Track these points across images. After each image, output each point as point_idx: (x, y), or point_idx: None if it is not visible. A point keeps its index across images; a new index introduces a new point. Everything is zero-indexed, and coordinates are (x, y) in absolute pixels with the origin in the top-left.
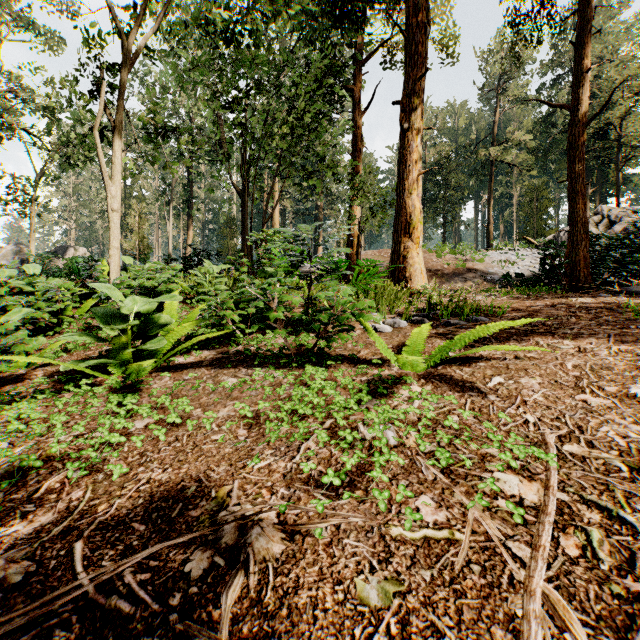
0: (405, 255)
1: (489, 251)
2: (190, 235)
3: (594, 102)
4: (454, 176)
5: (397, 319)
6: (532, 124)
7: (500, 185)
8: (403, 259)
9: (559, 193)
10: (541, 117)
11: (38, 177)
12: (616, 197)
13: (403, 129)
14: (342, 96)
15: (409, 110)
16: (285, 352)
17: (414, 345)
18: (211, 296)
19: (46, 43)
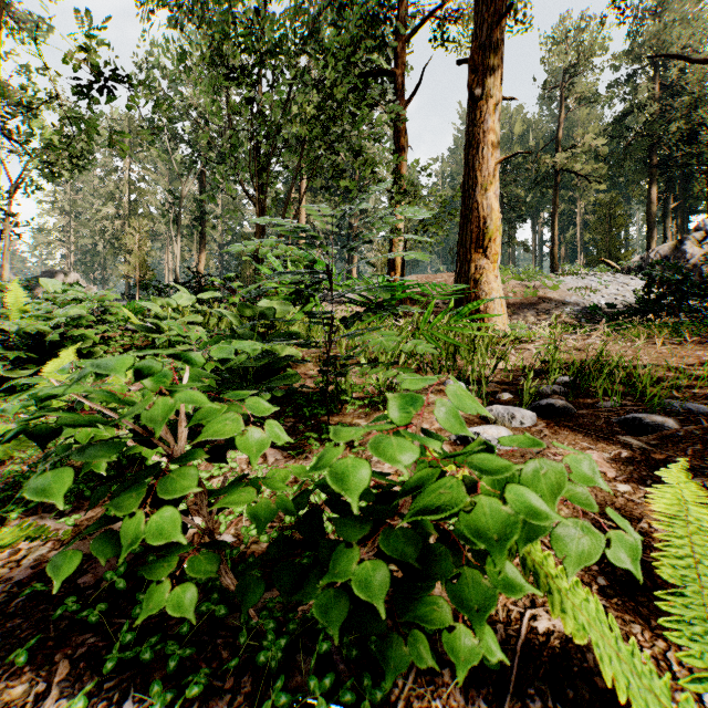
0: (477, 279)
1: (561, 276)
2: (202, 258)
3: (676, 102)
4: (511, 189)
5: (516, 408)
6: (599, 131)
7: (562, 201)
8: (474, 284)
9: (629, 210)
10: (614, 119)
11: (13, 187)
12: (707, 212)
13: (474, 97)
14: (381, 84)
15: (482, 69)
16: (249, 548)
17: (699, 590)
18: (175, 344)
19: (28, 29)
